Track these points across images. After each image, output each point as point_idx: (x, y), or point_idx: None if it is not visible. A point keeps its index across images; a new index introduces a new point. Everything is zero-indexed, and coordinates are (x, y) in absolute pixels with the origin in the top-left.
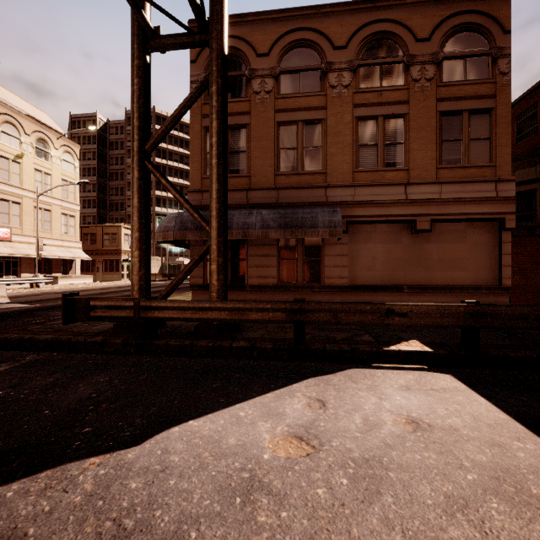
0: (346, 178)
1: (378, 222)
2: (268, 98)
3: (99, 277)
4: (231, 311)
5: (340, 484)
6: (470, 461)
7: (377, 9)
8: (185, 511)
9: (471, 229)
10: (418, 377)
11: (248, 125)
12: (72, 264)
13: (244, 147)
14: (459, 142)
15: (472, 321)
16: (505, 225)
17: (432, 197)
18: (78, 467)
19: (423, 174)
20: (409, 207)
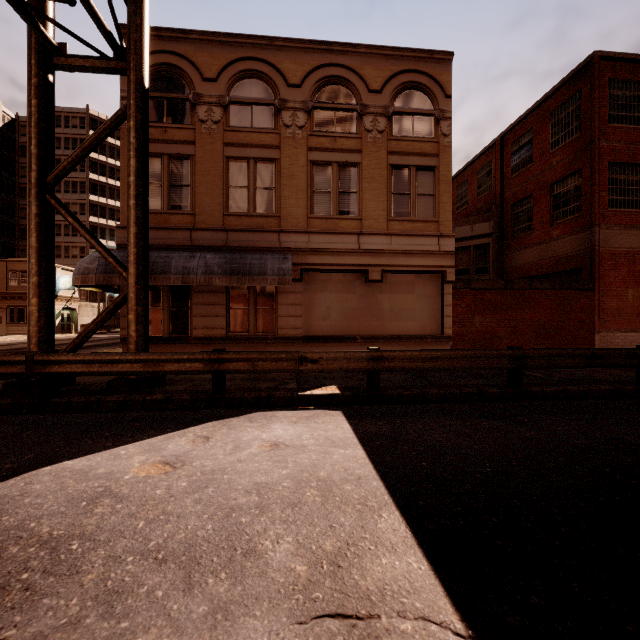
0: (300, 223)
1: (332, 271)
2: (216, 129)
3: (2, 329)
4: (145, 363)
5: (179, 486)
6: (294, 464)
7: (332, 53)
8: (32, 514)
9: (418, 281)
10: (312, 415)
11: (192, 156)
12: None
13: (187, 180)
14: (407, 196)
15: (373, 365)
16: (446, 278)
17: (383, 248)
18: None
19: (375, 224)
20: (362, 257)
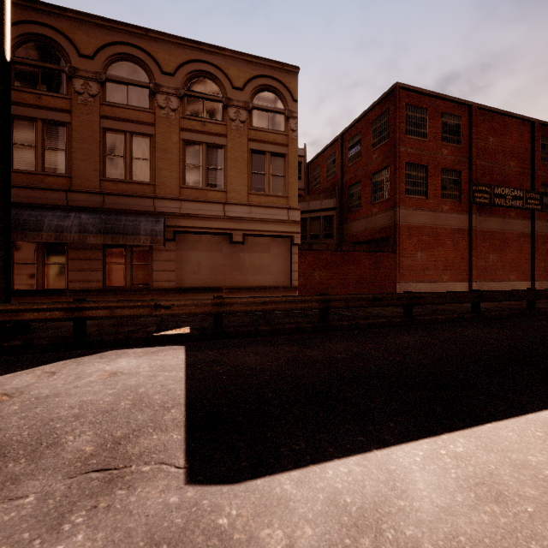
0: (174, 192)
1: (202, 233)
2: (93, 101)
3: None
4: (3, 313)
5: (10, 409)
6: (122, 385)
7: (201, 51)
8: None
9: (273, 243)
10: (159, 350)
11: (68, 124)
12: None
13: (63, 146)
14: (264, 175)
15: (217, 309)
16: (294, 241)
17: (244, 216)
18: None
19: (238, 196)
20: (227, 222)
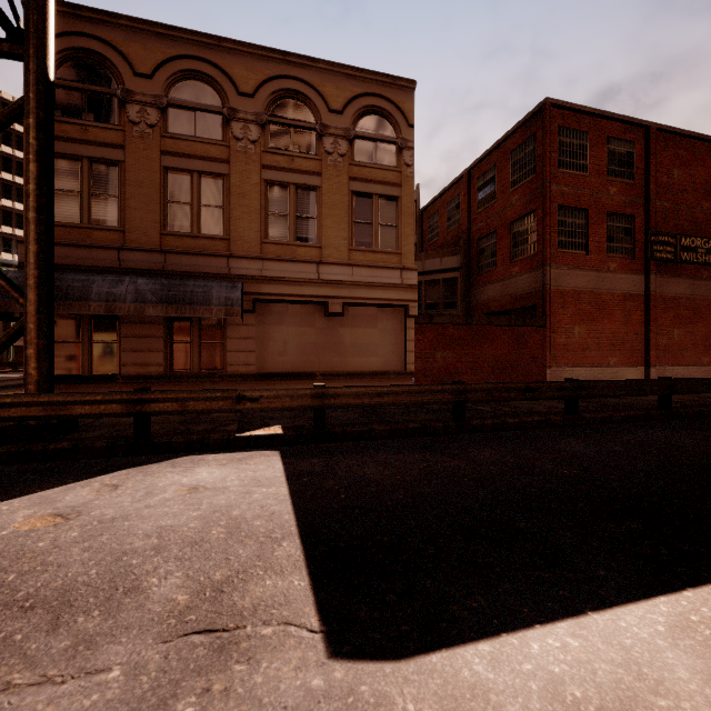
0: (253, 248)
1: (289, 302)
2: (151, 133)
3: None
4: (47, 406)
5: (68, 537)
6: (209, 505)
7: (288, 64)
8: None
9: (381, 315)
10: (246, 456)
11: (121, 163)
12: None
13: (115, 191)
14: (370, 225)
15: (318, 402)
16: (409, 312)
17: (344, 279)
18: None
19: (336, 254)
20: (322, 287)
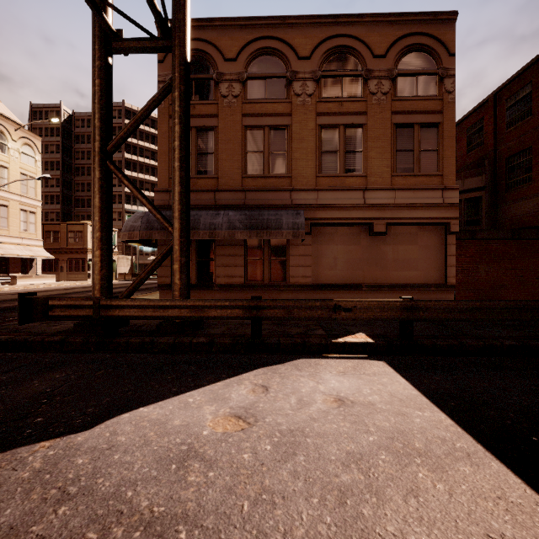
0: (310, 182)
1: (339, 224)
2: (236, 102)
3: (63, 277)
4: (191, 309)
5: (264, 450)
6: (375, 427)
7: (338, 24)
8: (125, 477)
9: (421, 232)
10: (356, 364)
11: (216, 127)
12: (33, 263)
13: (212, 149)
14: (411, 152)
15: (407, 314)
16: (450, 229)
17: (387, 202)
18: (28, 450)
19: (379, 180)
20: (367, 211)
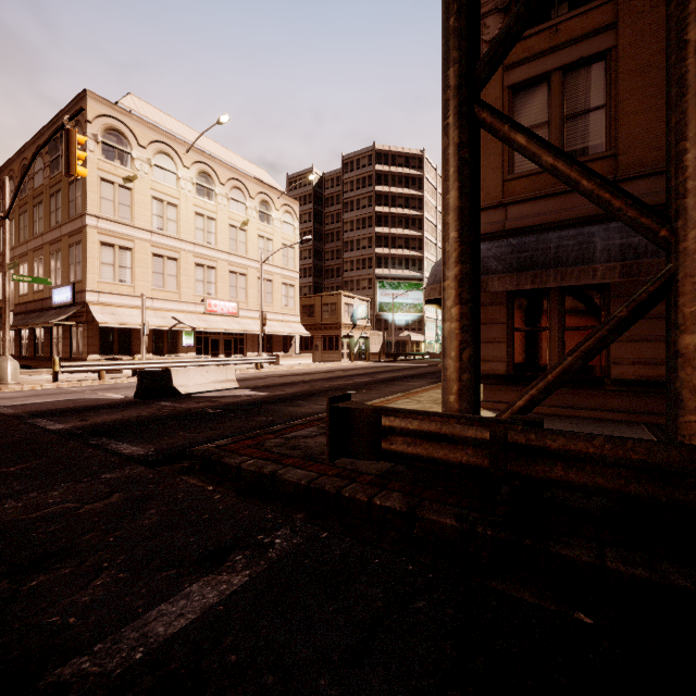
0: None
1: None
2: None
3: (318, 356)
4: None
5: None
6: None
7: None
8: None
9: None
10: None
11: (610, 51)
12: (292, 341)
13: (599, 99)
14: None
15: None
16: None
17: None
18: None
19: None
20: None
